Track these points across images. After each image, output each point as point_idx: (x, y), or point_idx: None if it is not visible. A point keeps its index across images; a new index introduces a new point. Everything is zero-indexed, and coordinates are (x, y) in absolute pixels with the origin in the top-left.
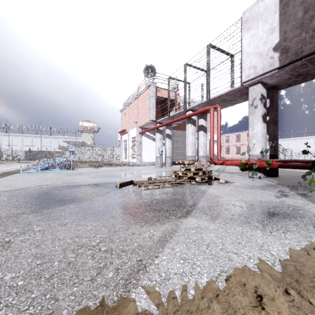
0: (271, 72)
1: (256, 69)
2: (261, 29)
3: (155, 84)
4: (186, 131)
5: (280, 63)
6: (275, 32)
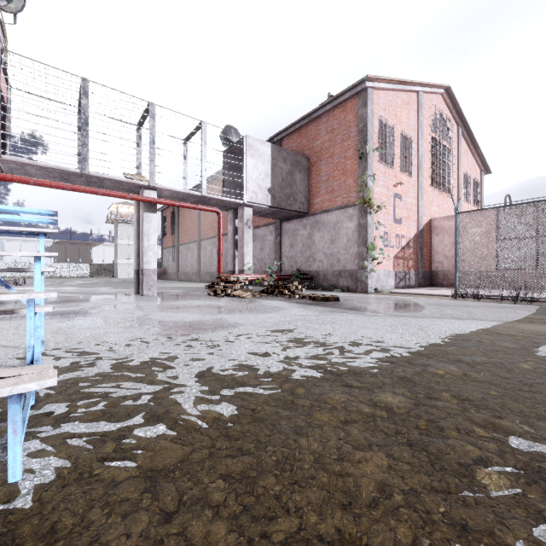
0: (265, 206)
1: (257, 196)
2: (261, 166)
3: (3, 37)
4: (144, 224)
5: (271, 204)
6: (269, 178)
